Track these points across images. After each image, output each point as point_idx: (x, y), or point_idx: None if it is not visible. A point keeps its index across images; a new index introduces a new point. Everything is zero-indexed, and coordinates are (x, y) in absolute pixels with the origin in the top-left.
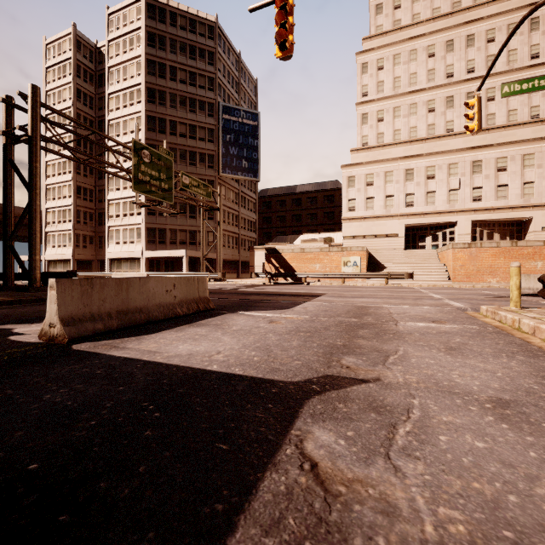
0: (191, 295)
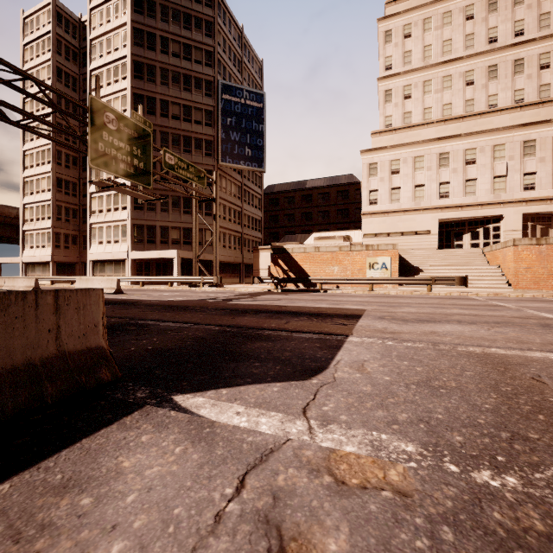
0: (14, 352)
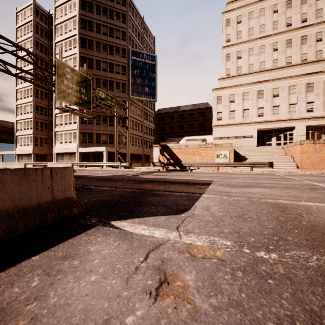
0: (32, 198)
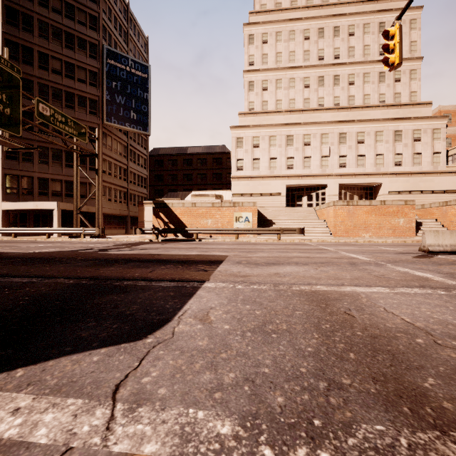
0: None
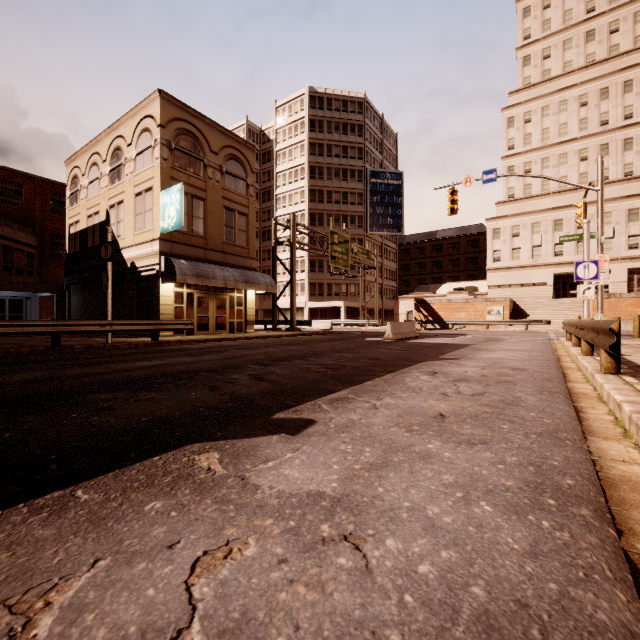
0: (411, 329)
